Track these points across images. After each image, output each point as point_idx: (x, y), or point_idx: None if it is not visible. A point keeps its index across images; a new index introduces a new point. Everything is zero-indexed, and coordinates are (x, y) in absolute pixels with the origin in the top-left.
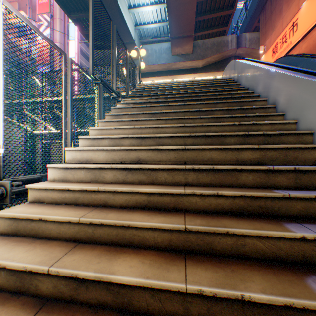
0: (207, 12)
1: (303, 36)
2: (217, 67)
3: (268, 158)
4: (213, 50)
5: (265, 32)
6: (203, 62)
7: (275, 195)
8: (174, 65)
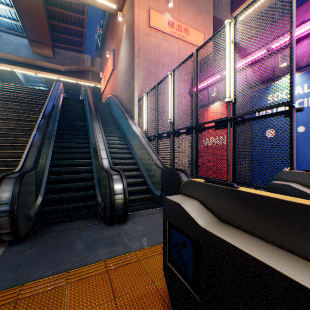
0: (64, 32)
1: (110, 77)
2: (78, 75)
3: (22, 127)
4: (73, 62)
5: (104, 64)
6: (65, 68)
7: (7, 133)
8: (36, 62)
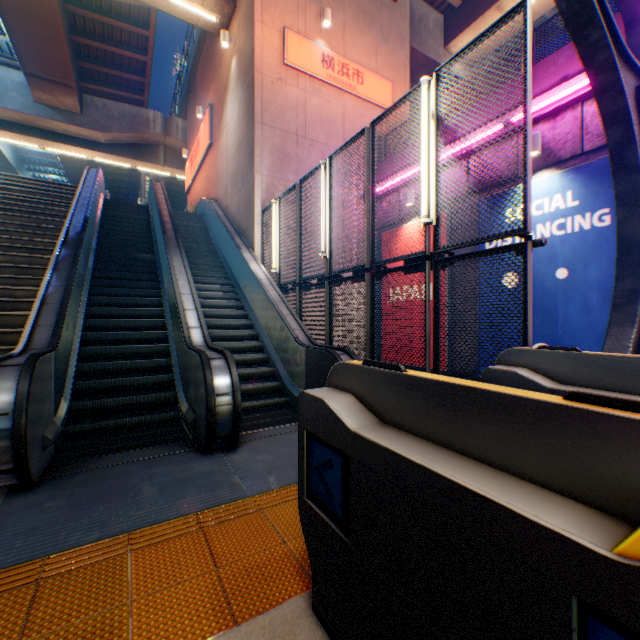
0: (104, 62)
1: (204, 161)
2: (136, 153)
3: (18, 262)
4: (125, 124)
5: (191, 132)
6: (107, 137)
7: None
8: (42, 121)
